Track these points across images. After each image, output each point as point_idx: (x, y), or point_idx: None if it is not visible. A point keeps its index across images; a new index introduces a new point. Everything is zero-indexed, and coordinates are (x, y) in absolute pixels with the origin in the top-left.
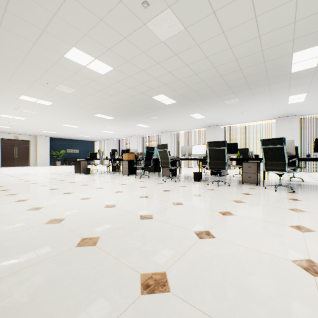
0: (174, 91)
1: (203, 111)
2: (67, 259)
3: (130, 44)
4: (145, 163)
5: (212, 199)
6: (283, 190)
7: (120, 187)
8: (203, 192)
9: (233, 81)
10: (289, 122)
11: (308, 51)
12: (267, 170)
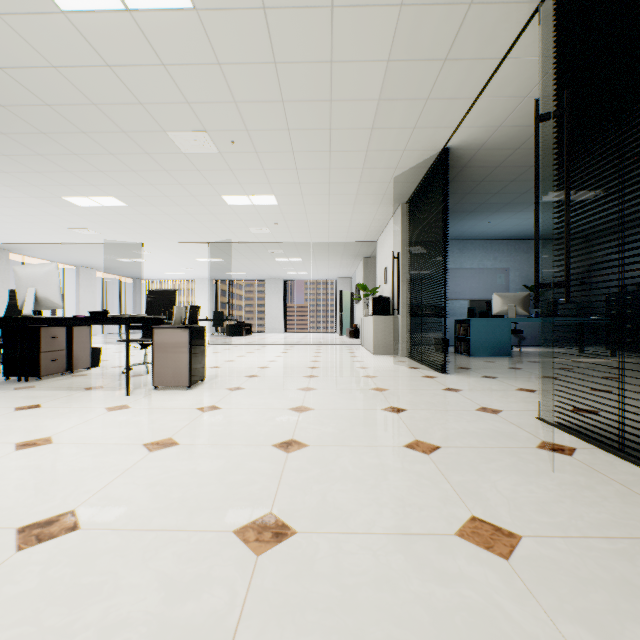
0: None
1: None
2: None
3: None
4: None
5: None
6: None
7: None
8: None
9: None
10: None
11: None
12: None
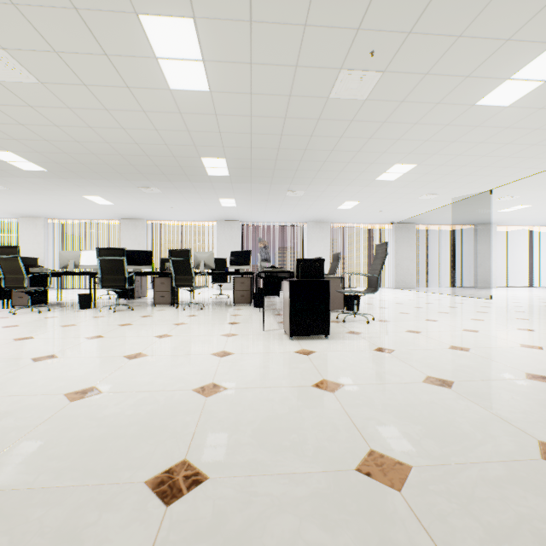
0: (38, 153)
1: (109, 194)
2: None
3: None
4: None
5: (91, 327)
6: (194, 308)
7: None
8: (84, 320)
9: (143, 166)
10: (231, 228)
11: (215, 161)
12: (178, 286)
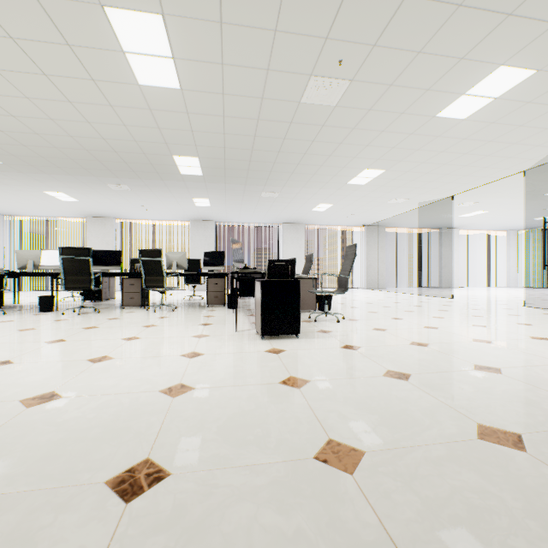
0: None
1: (73, 190)
2: None
3: None
4: None
5: (52, 330)
6: (166, 310)
7: None
8: (44, 324)
9: (111, 163)
10: (206, 228)
11: (188, 159)
12: (148, 287)
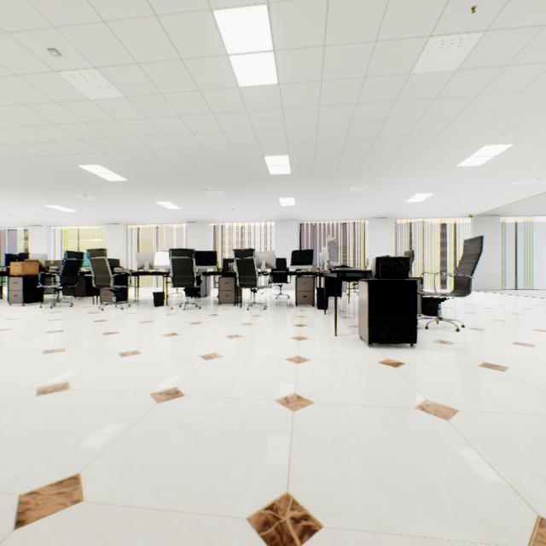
0: (121, 164)
1: (177, 199)
2: None
3: (27, 85)
4: (64, 280)
5: (165, 324)
6: (257, 308)
7: (4, 323)
8: (159, 317)
9: (209, 170)
10: (289, 227)
11: (278, 159)
12: (241, 286)
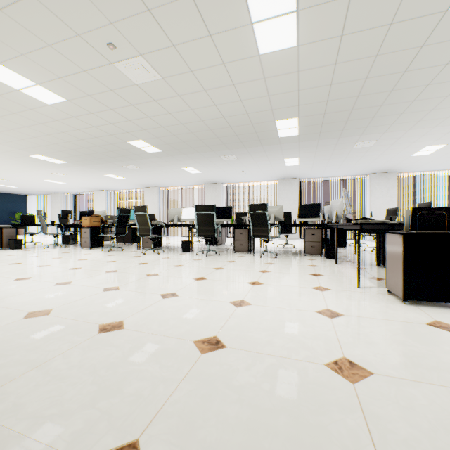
0: (157, 138)
1: (198, 165)
2: (15, 327)
3: (92, 78)
4: (117, 230)
5: (194, 268)
6: (269, 256)
7: (77, 263)
8: (187, 262)
9: (226, 137)
10: (291, 185)
11: (287, 122)
12: (255, 236)
